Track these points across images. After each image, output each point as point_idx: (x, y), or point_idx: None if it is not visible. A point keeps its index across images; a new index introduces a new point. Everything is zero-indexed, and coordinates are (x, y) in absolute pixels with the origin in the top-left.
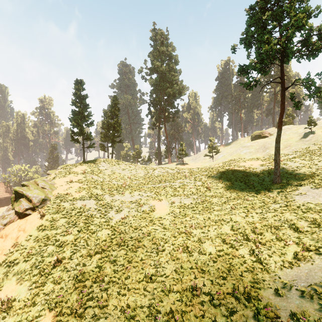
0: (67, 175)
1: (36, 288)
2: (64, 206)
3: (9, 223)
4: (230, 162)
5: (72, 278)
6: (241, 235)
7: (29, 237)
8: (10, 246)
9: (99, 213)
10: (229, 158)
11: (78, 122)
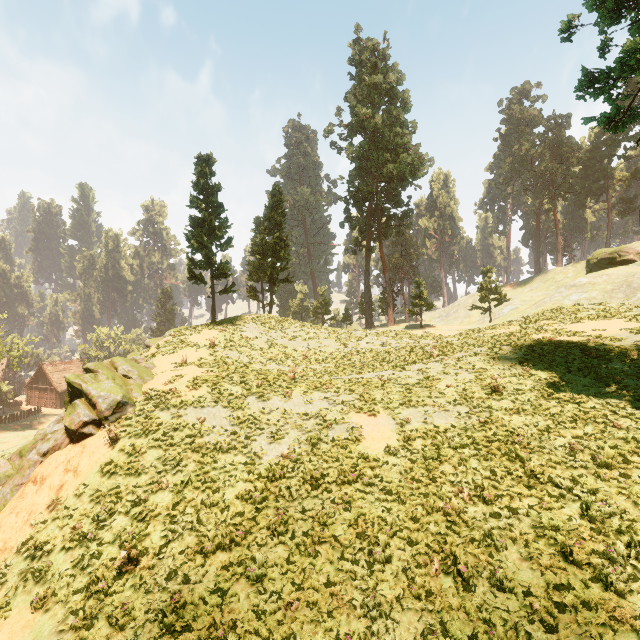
0: (179, 350)
1: (74, 629)
2: (159, 419)
3: (52, 450)
4: (538, 324)
5: (153, 616)
6: (622, 540)
7: (82, 489)
8: (45, 505)
9: (232, 440)
10: (535, 313)
11: (202, 241)
